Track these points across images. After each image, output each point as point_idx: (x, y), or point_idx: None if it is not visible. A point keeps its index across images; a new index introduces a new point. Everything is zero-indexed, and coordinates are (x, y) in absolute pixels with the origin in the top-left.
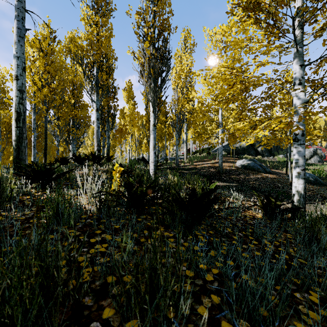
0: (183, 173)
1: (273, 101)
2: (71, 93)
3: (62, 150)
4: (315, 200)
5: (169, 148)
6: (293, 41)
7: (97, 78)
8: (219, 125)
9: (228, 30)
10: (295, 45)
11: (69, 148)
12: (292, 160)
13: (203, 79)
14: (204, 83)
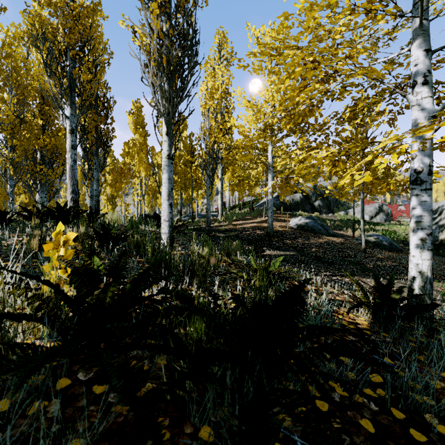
0: (217, 238)
1: (362, 124)
2: (38, 110)
3: (26, 202)
4: (400, 274)
5: (198, 202)
6: (409, 12)
7: (70, 76)
8: (269, 168)
9: (281, 32)
10: (420, 12)
11: (34, 198)
12: (356, 218)
13: (246, 101)
14: (248, 106)
